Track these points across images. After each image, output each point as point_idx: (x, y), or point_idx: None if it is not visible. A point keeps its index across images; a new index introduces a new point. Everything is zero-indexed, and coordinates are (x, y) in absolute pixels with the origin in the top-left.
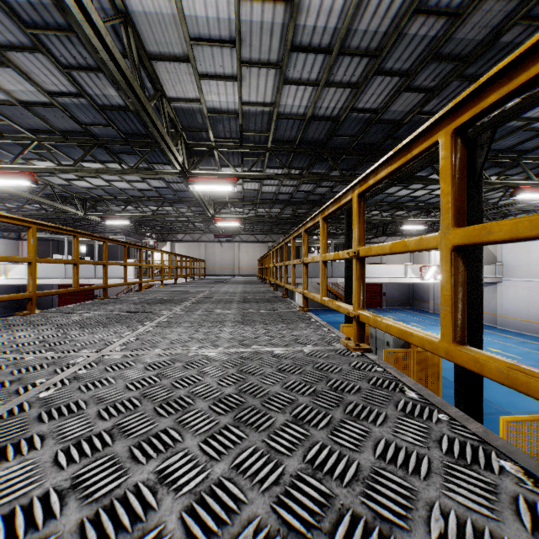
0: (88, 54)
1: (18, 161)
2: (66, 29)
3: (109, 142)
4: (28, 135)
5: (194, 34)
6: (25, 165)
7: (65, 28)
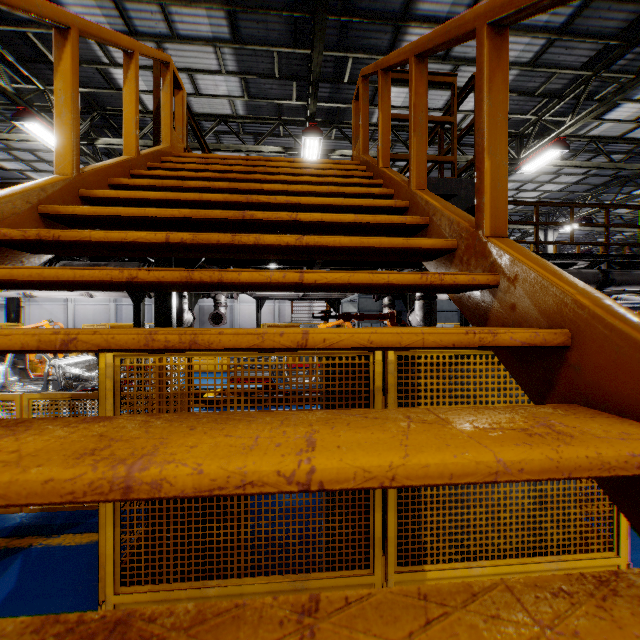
0: (589, 154)
1: (588, 209)
2: (574, 154)
3: (635, 175)
4: (584, 194)
5: (632, 118)
6: (583, 213)
7: (574, 154)
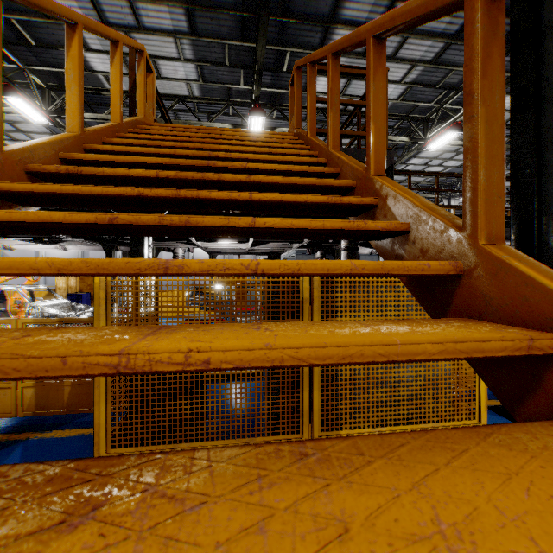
0: None
1: None
2: None
3: None
4: None
5: None
6: None
7: None
